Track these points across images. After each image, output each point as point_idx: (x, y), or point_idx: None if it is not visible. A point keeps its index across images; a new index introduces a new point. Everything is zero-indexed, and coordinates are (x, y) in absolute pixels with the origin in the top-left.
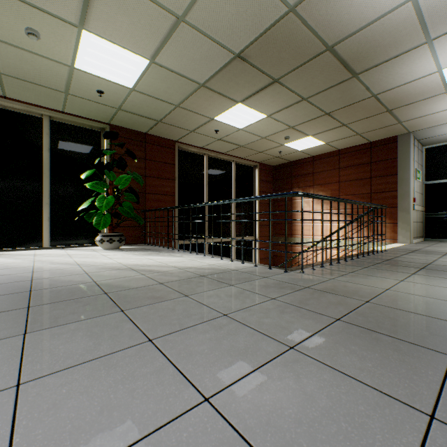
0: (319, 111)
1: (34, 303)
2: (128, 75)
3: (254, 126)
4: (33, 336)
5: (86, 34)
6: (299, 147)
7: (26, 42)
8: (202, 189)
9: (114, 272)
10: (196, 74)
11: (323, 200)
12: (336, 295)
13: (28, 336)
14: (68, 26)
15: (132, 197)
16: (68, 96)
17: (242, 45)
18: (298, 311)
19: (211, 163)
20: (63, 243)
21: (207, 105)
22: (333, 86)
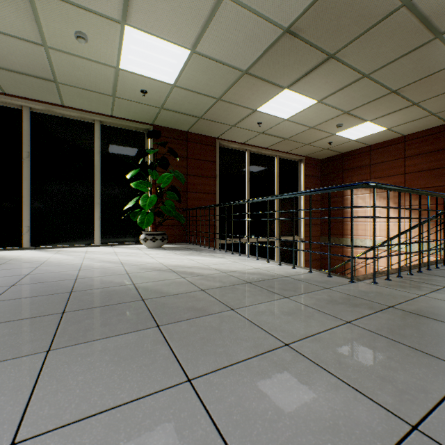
0: (383, 89)
1: (70, 308)
2: (169, 70)
3: (301, 114)
4: (55, 356)
5: (129, 30)
6: (354, 136)
7: (77, 48)
8: (244, 187)
9: (154, 274)
10: (239, 60)
11: (400, 192)
12: (443, 322)
13: (50, 356)
14: (111, 24)
15: (173, 195)
16: (115, 99)
17: (292, 16)
18: (394, 347)
19: (253, 159)
20: (112, 241)
21: (249, 94)
22: (405, 54)
